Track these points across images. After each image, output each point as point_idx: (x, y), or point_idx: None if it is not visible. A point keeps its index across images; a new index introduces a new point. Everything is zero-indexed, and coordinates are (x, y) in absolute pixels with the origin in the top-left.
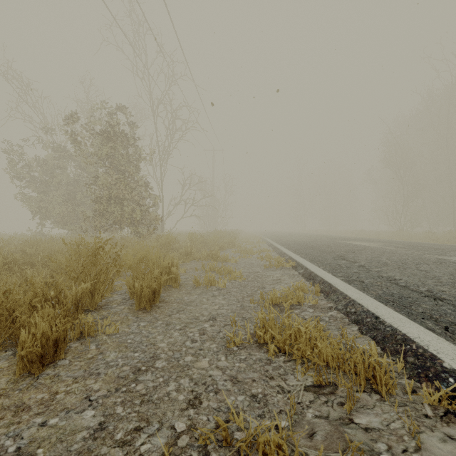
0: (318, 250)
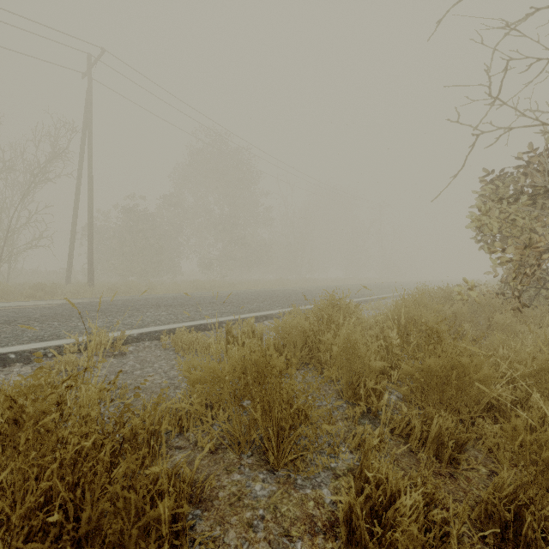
0: None
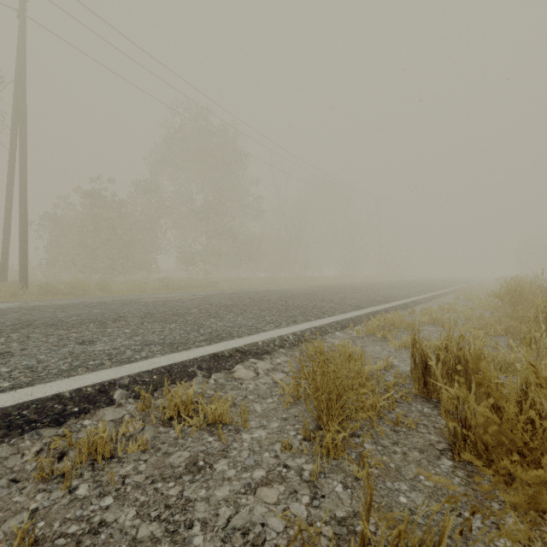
0: None
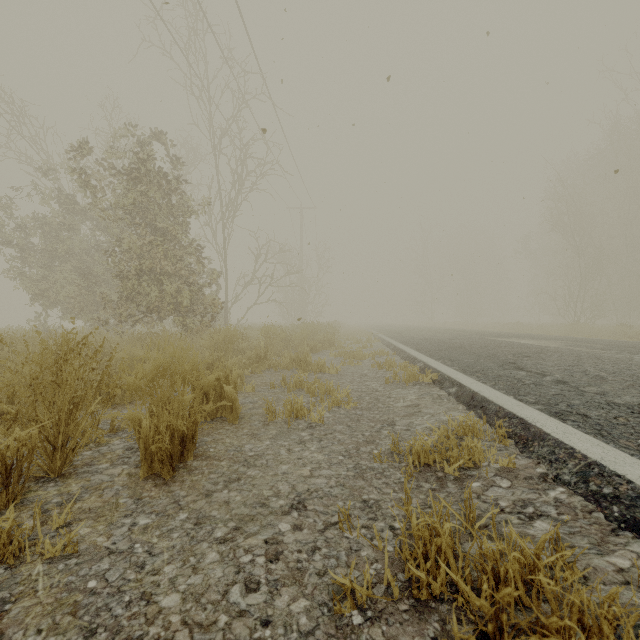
0: (467, 353)
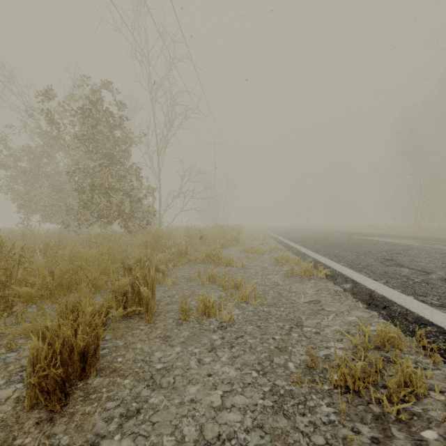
0: (346, 249)
